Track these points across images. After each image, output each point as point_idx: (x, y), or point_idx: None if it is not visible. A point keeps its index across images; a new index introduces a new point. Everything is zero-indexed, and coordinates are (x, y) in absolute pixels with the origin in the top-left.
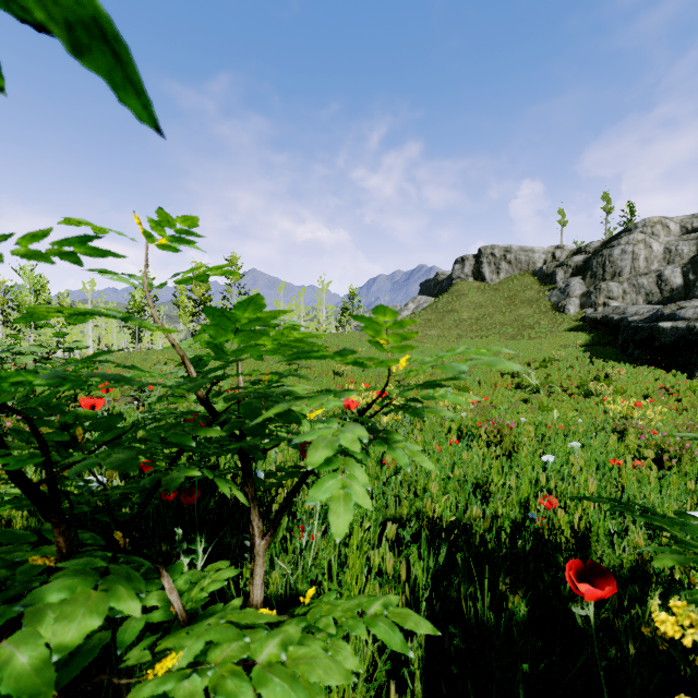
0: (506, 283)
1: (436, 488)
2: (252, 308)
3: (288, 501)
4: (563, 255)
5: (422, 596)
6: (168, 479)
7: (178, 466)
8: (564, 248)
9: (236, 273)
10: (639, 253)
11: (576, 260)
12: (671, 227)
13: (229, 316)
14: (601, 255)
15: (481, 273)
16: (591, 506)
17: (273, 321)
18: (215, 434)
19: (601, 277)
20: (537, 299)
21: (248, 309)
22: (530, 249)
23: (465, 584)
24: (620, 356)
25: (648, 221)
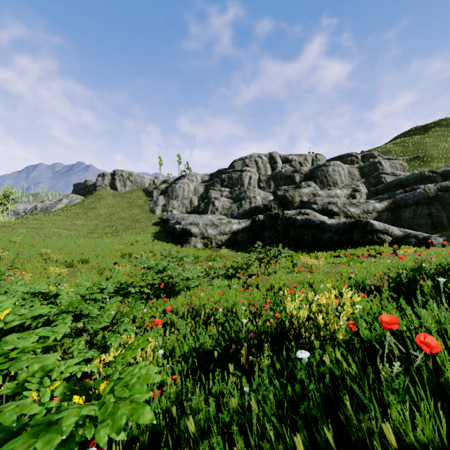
0: (129, 193)
1: None
2: None
3: None
4: (158, 182)
5: None
6: None
7: None
8: (159, 178)
9: None
10: (185, 188)
11: (162, 186)
12: (198, 178)
13: None
14: (172, 187)
15: (115, 185)
16: None
17: None
18: None
19: (171, 197)
20: (143, 205)
21: None
22: (143, 176)
23: None
24: (165, 238)
25: (191, 174)
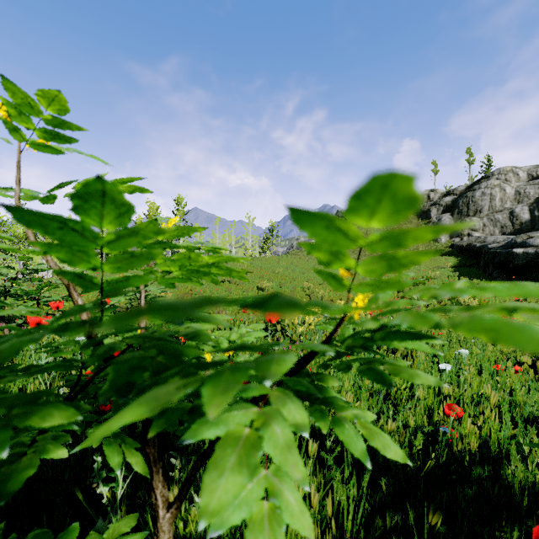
0: None
1: (351, 400)
2: (112, 213)
3: (197, 469)
4: (436, 197)
5: (346, 523)
6: (8, 473)
7: (45, 435)
8: (436, 191)
9: (147, 190)
10: (495, 195)
11: (446, 200)
12: (520, 174)
13: (78, 229)
14: (466, 197)
15: None
16: (492, 415)
17: (188, 243)
18: (59, 422)
19: (466, 213)
20: None
21: (104, 214)
22: None
23: (390, 513)
24: (482, 275)
25: (502, 170)
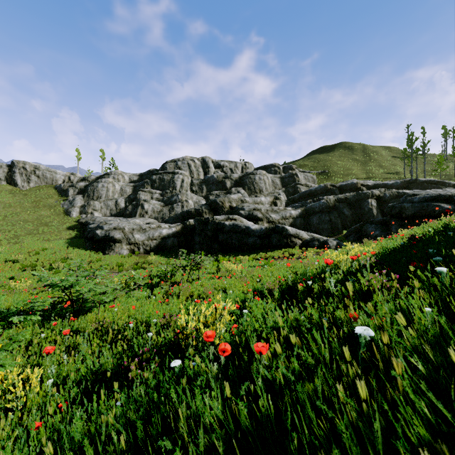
0: (35, 190)
1: None
2: None
3: None
4: (75, 179)
5: None
6: None
7: None
8: (76, 175)
9: None
10: (110, 188)
11: (81, 185)
12: (125, 177)
13: None
14: (93, 185)
15: (14, 179)
16: None
17: None
18: None
19: (92, 197)
20: (55, 205)
21: None
22: (54, 171)
23: None
24: (82, 245)
25: (116, 172)
